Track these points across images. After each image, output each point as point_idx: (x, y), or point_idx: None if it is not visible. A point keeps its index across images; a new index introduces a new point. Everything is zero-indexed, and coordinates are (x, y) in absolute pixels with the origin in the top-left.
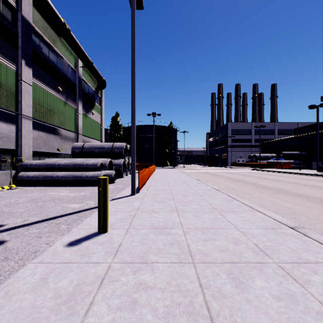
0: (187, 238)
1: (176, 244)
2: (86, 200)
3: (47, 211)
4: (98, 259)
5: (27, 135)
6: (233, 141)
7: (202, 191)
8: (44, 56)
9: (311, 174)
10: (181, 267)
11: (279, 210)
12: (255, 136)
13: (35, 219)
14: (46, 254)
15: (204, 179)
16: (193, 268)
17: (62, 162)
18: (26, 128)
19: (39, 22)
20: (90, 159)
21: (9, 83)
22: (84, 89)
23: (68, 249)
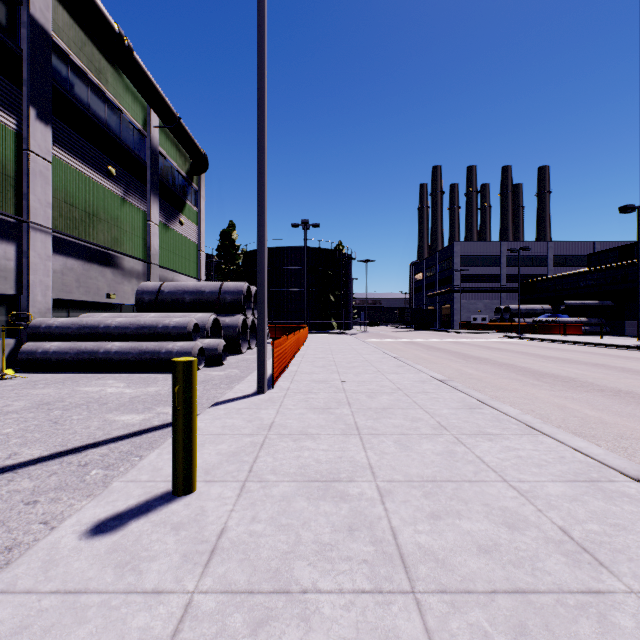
0: (389, 510)
1: (364, 527)
2: (158, 404)
3: (66, 431)
4: (161, 580)
5: (41, 264)
6: (465, 279)
7: (410, 384)
8: (78, 103)
9: (627, 347)
10: (382, 609)
11: (585, 429)
12: (508, 269)
13: (33, 453)
14: (28, 562)
15: (408, 357)
16: (416, 613)
17: (114, 322)
18: (39, 251)
19: (67, 31)
20: (174, 315)
21: (1, 156)
22: (163, 172)
23: (88, 545)
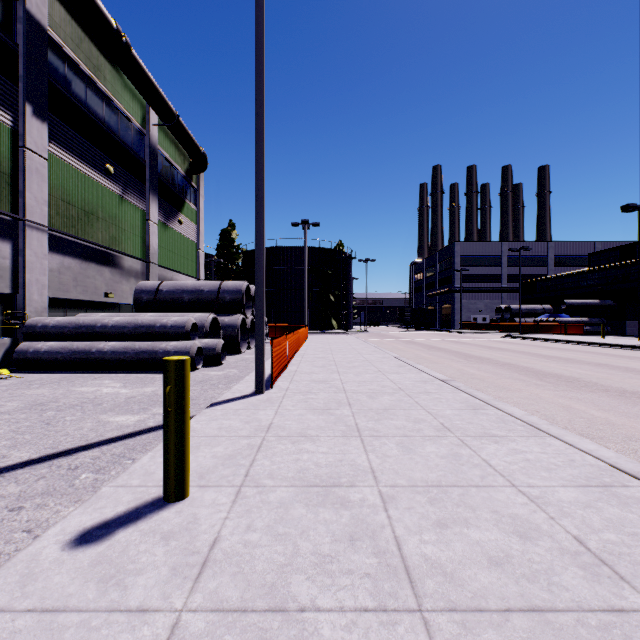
0: (393, 517)
1: (366, 537)
2: (154, 404)
3: (58, 433)
4: (147, 596)
5: (37, 263)
6: (465, 278)
7: (411, 384)
8: (76, 100)
9: (629, 347)
10: (387, 630)
11: (592, 430)
12: (508, 269)
13: (22, 456)
14: (5, 576)
15: (409, 356)
16: (423, 635)
17: (111, 322)
18: (35, 249)
19: (65, 27)
20: (172, 314)
21: None
22: (162, 170)
23: (71, 557)
